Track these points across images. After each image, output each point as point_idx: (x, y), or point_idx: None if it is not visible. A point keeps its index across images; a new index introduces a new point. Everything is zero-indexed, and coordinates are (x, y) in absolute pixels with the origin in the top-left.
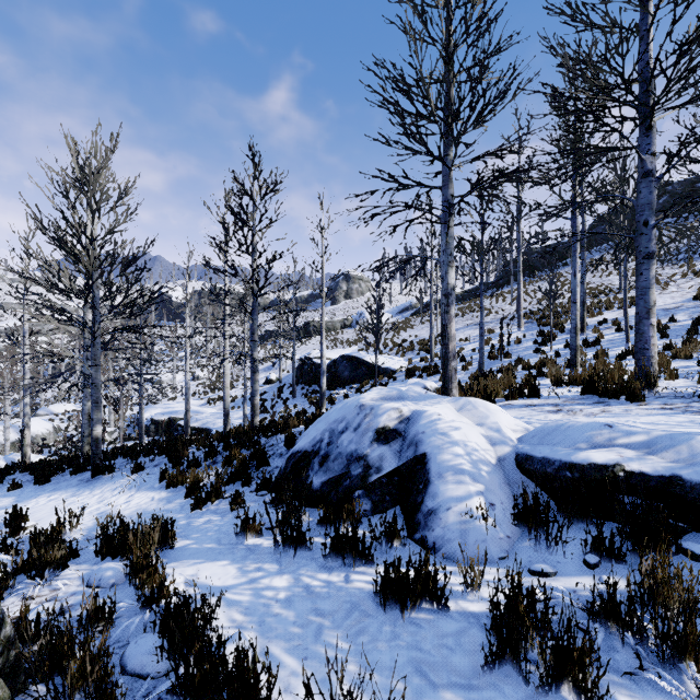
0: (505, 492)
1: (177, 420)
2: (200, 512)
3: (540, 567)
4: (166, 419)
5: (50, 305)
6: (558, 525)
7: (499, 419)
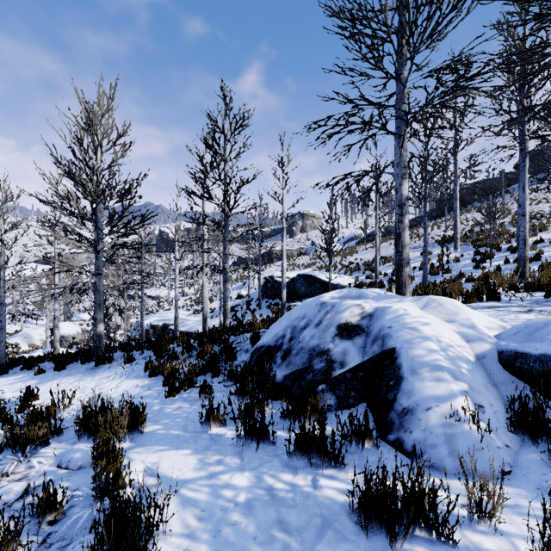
0: (492, 393)
1: (169, 325)
2: (173, 399)
3: None
4: (161, 324)
5: (64, 225)
6: None
7: (470, 316)
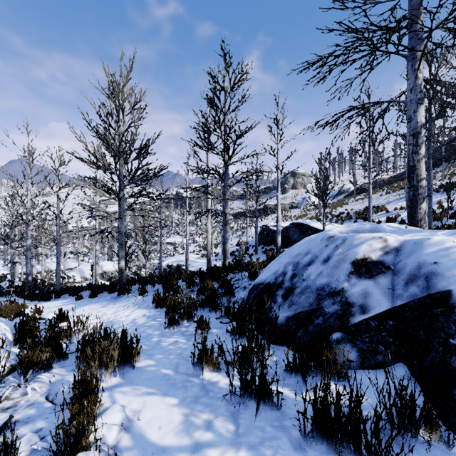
0: None
1: (182, 266)
2: (172, 331)
3: None
4: (176, 265)
5: (94, 178)
6: None
7: None
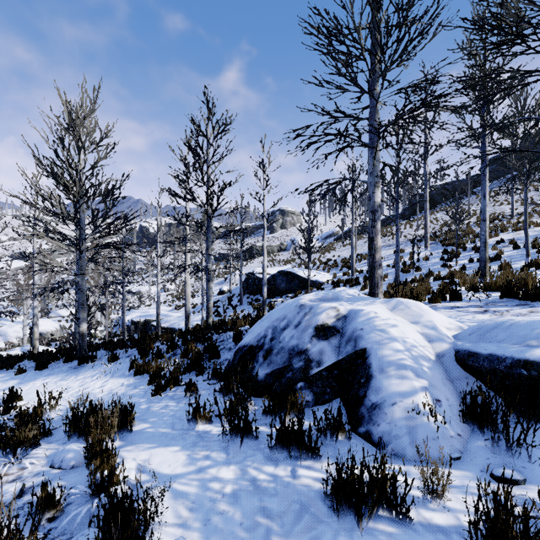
0: (449, 388)
1: (151, 321)
2: (159, 397)
3: (506, 472)
4: (143, 321)
5: (46, 226)
6: (521, 427)
7: (433, 318)
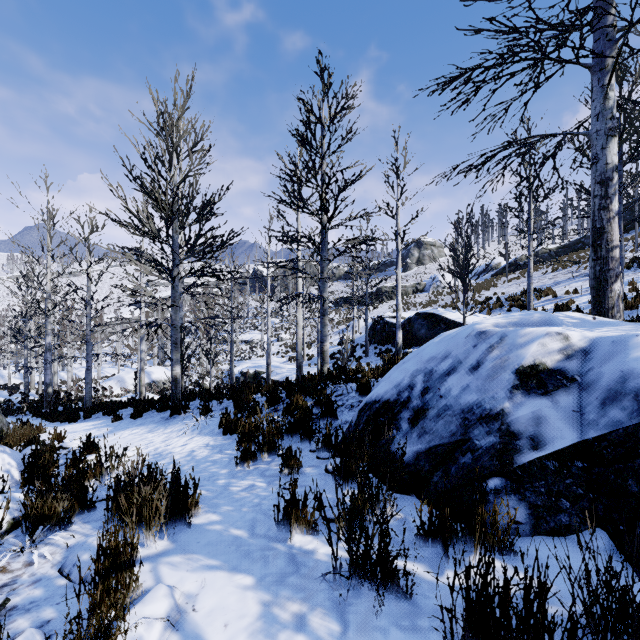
0: None
1: (261, 373)
2: (246, 470)
3: None
4: (253, 372)
5: (137, 249)
6: None
7: None
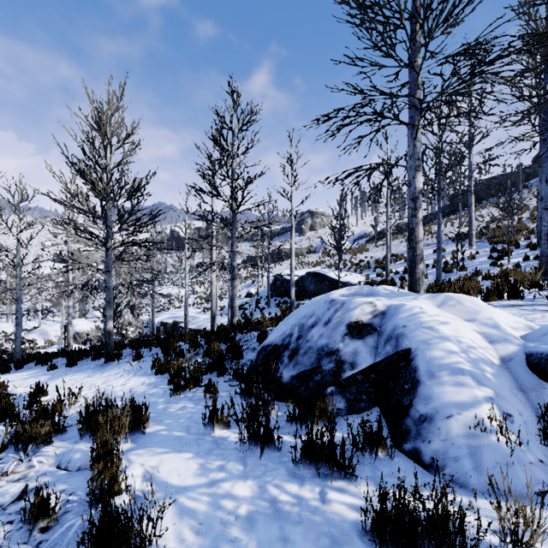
0: (521, 400)
1: (179, 323)
2: (178, 398)
3: None
4: (172, 322)
5: (74, 223)
6: None
7: (493, 315)
